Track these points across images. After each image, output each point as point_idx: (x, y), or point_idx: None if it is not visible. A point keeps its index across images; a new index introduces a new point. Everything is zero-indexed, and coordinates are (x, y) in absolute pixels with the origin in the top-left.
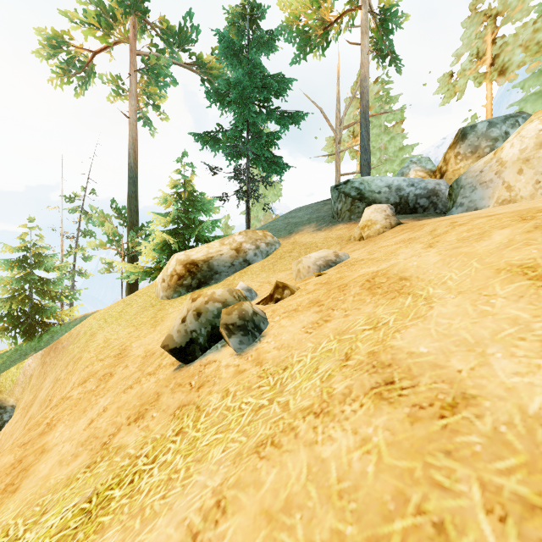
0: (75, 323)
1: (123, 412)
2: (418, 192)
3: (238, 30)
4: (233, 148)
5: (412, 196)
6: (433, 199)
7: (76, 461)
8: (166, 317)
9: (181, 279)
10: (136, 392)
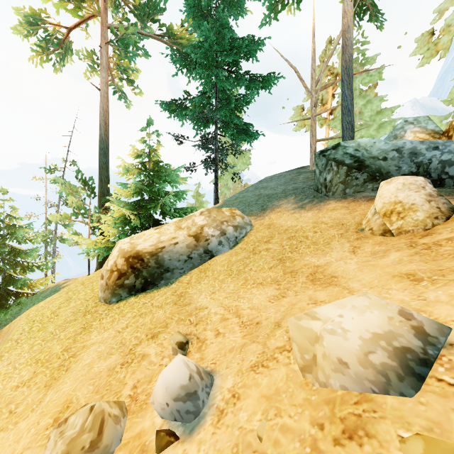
0: (45, 294)
1: None
2: (447, 157)
3: None
4: (199, 114)
5: (438, 163)
6: None
7: None
8: (77, 357)
9: (122, 278)
10: None
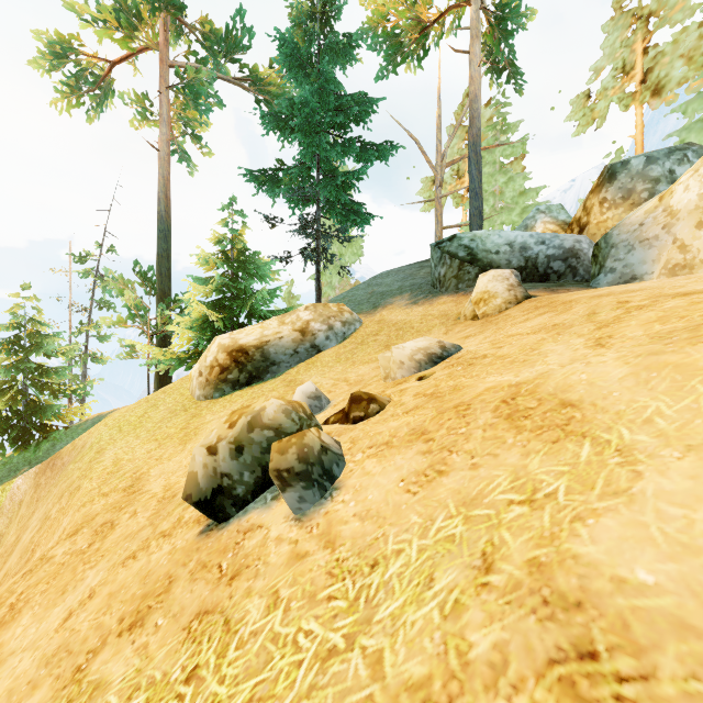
0: (86, 426)
1: (115, 605)
2: (551, 252)
3: (305, 34)
4: (298, 192)
5: (543, 258)
6: (571, 262)
7: (32, 697)
8: (201, 428)
9: (225, 373)
10: (140, 568)
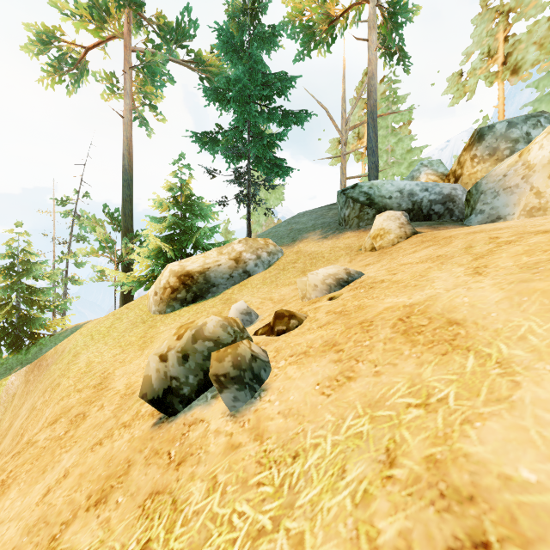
0: (66, 334)
1: (84, 484)
2: (433, 198)
3: (238, 25)
4: (233, 150)
5: (426, 202)
6: (448, 205)
7: None
8: (156, 337)
9: (175, 293)
10: (105, 453)
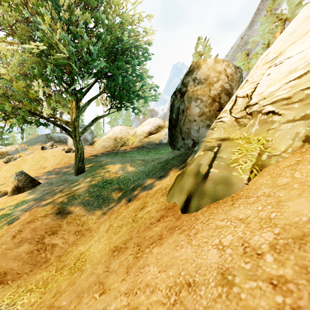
0: None
1: None
2: (63, 139)
3: None
4: None
5: (62, 139)
6: (66, 140)
7: None
8: None
9: None
10: None
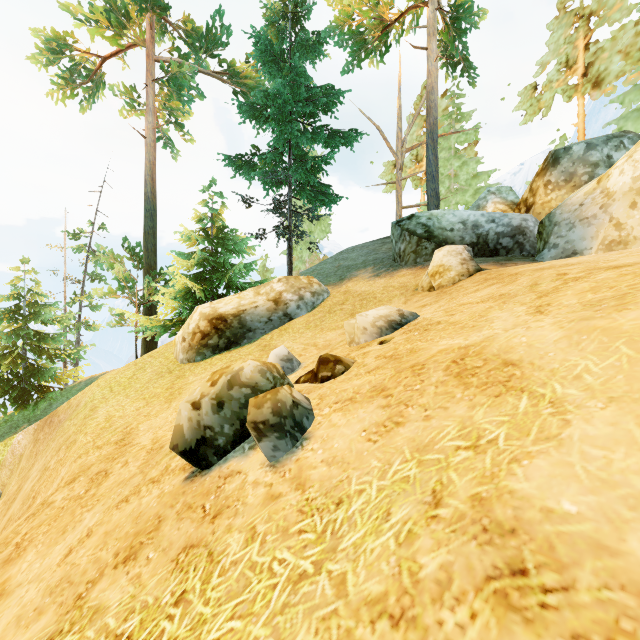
0: (79, 387)
1: (111, 542)
2: (500, 230)
3: (278, 32)
4: (271, 175)
5: (493, 235)
6: (518, 238)
7: (38, 622)
8: (185, 388)
9: (206, 338)
10: (132, 510)
